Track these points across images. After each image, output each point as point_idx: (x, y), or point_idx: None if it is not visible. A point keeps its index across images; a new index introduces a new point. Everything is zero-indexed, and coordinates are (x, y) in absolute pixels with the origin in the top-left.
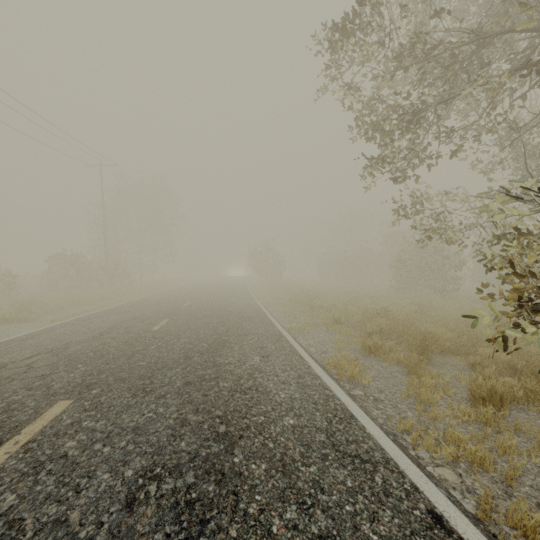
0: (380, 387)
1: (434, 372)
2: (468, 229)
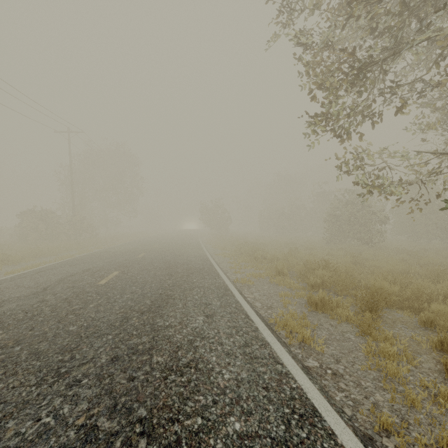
0: (335, 354)
1: (391, 334)
2: (409, 185)
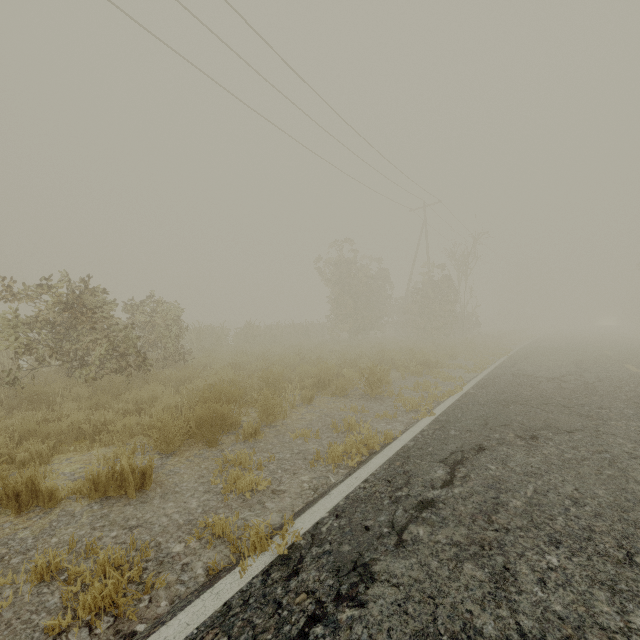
0: None
1: None
2: None
